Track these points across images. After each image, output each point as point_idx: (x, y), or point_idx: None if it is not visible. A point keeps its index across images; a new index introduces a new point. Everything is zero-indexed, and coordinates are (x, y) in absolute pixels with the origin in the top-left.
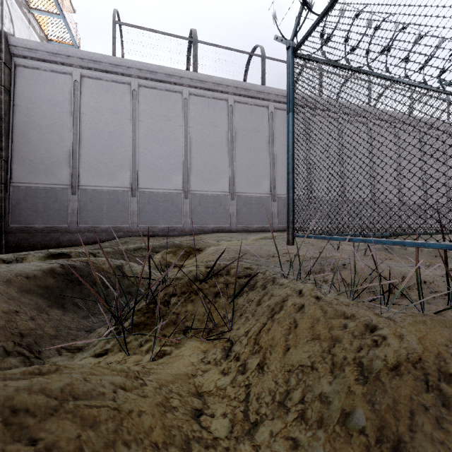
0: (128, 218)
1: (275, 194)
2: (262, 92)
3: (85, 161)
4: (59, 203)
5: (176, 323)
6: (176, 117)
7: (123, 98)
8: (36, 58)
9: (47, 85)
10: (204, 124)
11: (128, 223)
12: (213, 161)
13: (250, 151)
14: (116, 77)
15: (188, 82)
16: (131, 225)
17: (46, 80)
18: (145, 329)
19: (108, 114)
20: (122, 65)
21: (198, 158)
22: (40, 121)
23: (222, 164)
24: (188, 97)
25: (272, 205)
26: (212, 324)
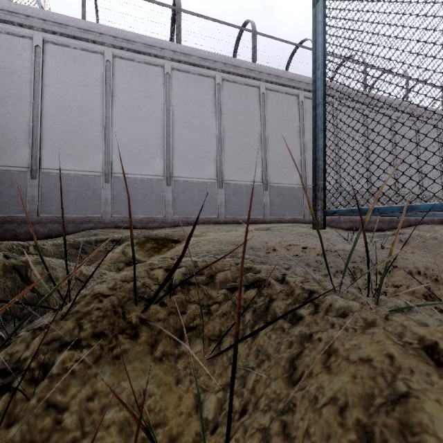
0: (100, 207)
1: (266, 182)
2: (253, 71)
3: (48, 140)
4: (16, 189)
5: None
6: (156, 94)
7: (94, 69)
8: None
9: (2, 49)
10: (189, 103)
11: (100, 213)
12: (199, 144)
13: (240, 135)
14: (87, 44)
15: (171, 54)
16: (103, 215)
17: (1, 43)
18: None
19: (76, 87)
20: (93, 30)
21: (181, 141)
22: None
23: (209, 148)
24: (171, 72)
25: (264, 195)
26: (159, 441)
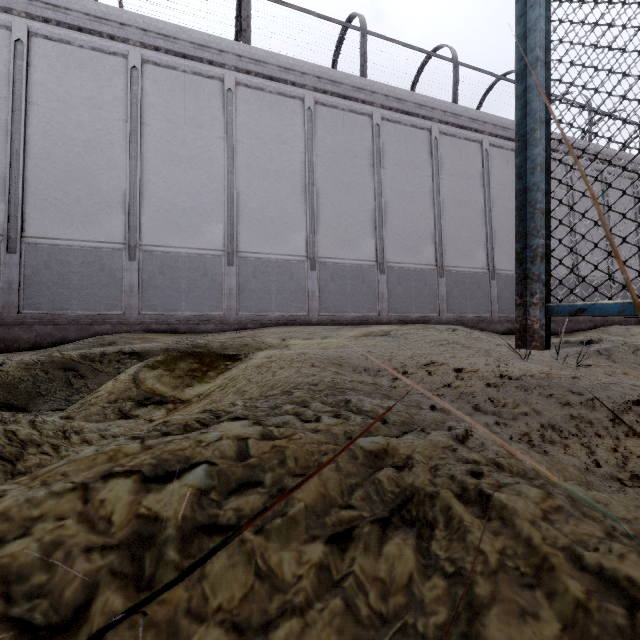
0: (120, 299)
1: (383, 262)
2: (362, 90)
3: (36, 191)
4: None
5: None
6: (212, 122)
7: (112, 81)
8: None
9: None
10: (263, 138)
11: (122, 308)
12: (279, 202)
13: (342, 188)
14: (100, 41)
15: (235, 61)
16: (125, 312)
17: None
18: None
19: (83, 108)
20: (110, 19)
21: (251, 196)
22: None
23: (295, 207)
24: (235, 89)
25: (379, 280)
26: None
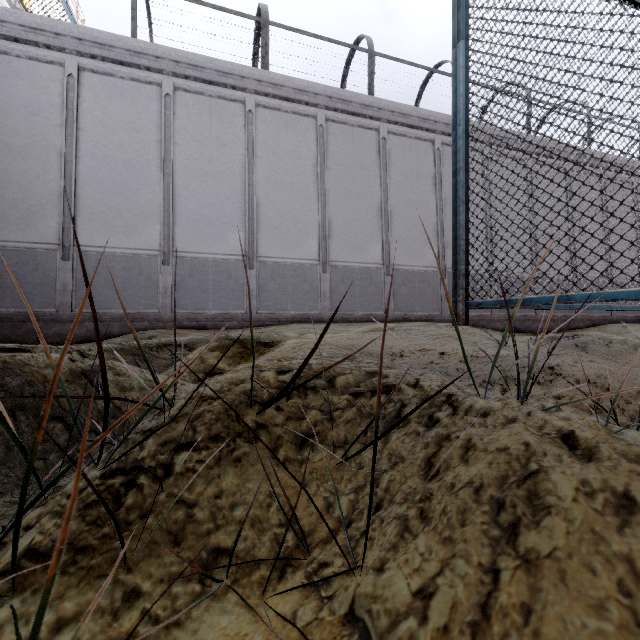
0: (156, 299)
1: (389, 264)
2: (369, 107)
3: (85, 206)
4: (41, 274)
5: (181, 538)
6: (235, 141)
7: (149, 107)
8: (2, 36)
9: (22, 80)
10: (279, 153)
11: (157, 307)
12: (294, 211)
13: (351, 197)
14: (138, 72)
15: (255, 85)
16: (161, 310)
17: (21, 72)
18: (70, 571)
19: (124, 132)
20: (147, 53)
21: (269, 206)
22: (9, 138)
23: (308, 216)
24: (255, 110)
25: (386, 282)
26: (292, 536)
